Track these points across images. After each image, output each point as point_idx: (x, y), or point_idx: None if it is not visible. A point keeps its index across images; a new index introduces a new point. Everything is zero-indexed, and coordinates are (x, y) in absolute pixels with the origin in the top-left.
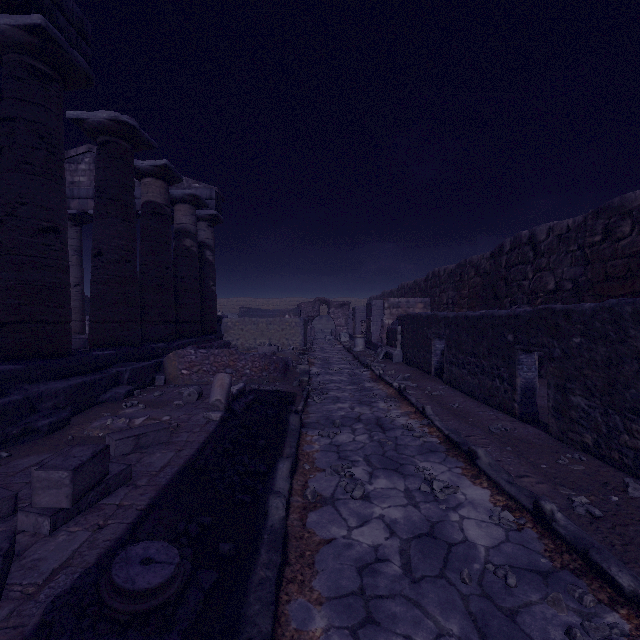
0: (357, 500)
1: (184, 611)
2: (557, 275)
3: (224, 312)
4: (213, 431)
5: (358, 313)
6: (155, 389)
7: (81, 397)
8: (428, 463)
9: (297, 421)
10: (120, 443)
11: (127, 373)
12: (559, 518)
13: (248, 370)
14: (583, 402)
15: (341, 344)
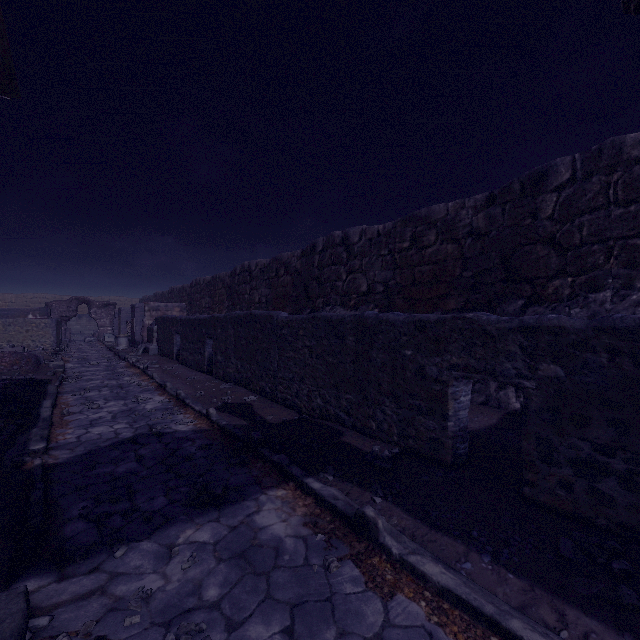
0: (95, 409)
1: (6, 433)
2: (260, 293)
3: None
4: None
5: (124, 314)
6: None
7: None
8: (142, 394)
9: (55, 389)
10: None
11: None
12: (183, 395)
13: None
14: (221, 358)
15: (104, 344)
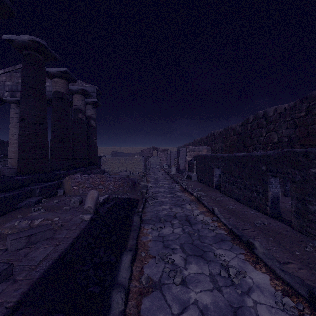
0: (177, 285)
1: None
2: (279, 134)
3: (104, 154)
4: (84, 228)
5: (172, 154)
6: (56, 198)
7: (3, 206)
8: (221, 250)
9: (138, 220)
10: (15, 242)
11: (38, 189)
12: None
13: (111, 186)
14: None
15: (164, 170)
